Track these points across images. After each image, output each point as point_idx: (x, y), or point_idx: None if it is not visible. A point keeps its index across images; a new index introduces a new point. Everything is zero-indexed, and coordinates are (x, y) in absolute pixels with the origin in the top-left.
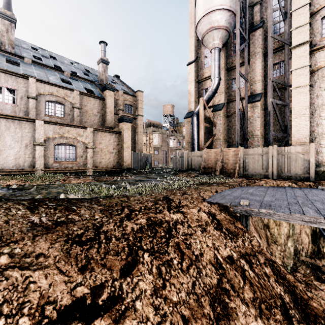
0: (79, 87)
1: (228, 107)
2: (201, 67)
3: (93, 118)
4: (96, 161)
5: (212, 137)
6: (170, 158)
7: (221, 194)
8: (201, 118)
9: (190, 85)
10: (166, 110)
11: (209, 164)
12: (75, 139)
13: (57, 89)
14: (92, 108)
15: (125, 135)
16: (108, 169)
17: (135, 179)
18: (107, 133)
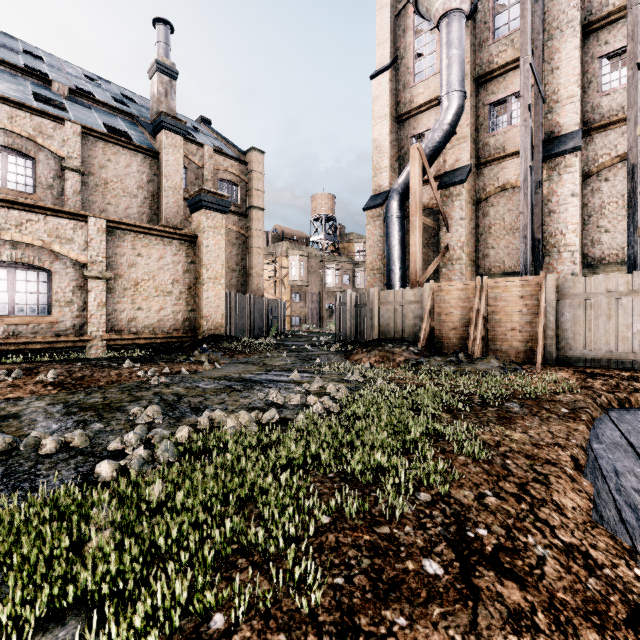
0: (90, 119)
1: (479, 179)
2: (406, 83)
3: (124, 201)
4: (119, 317)
5: (440, 253)
6: (326, 310)
7: (632, 496)
8: (414, 200)
9: (378, 126)
10: (318, 207)
11: (443, 326)
12: (45, 249)
13: (11, 112)
14: (121, 176)
15: (206, 245)
16: (158, 339)
17: (220, 373)
18: (154, 237)
